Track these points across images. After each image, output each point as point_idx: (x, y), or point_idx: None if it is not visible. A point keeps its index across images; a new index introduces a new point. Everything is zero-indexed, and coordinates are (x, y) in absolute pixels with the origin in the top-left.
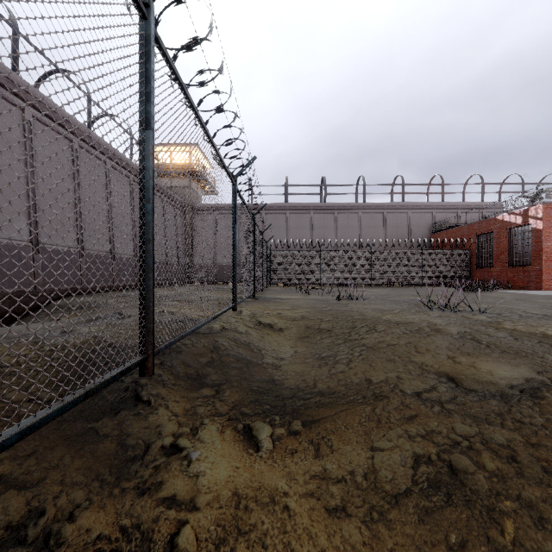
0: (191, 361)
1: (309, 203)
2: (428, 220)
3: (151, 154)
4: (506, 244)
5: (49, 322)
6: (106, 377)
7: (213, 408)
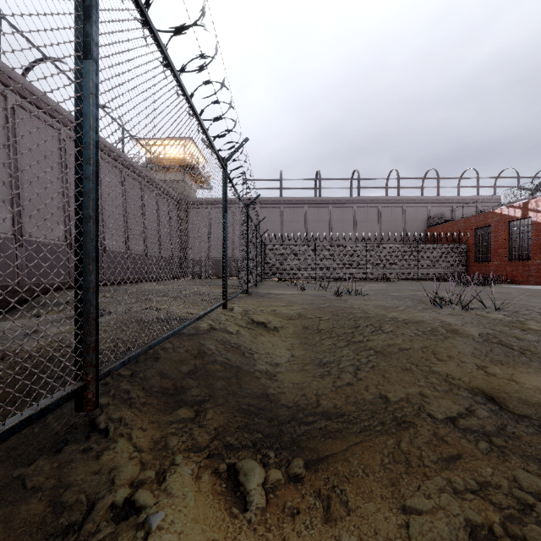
0: (169, 371)
1: (303, 198)
2: (423, 214)
3: (92, 95)
4: (505, 238)
5: (27, 319)
6: None
7: (189, 438)
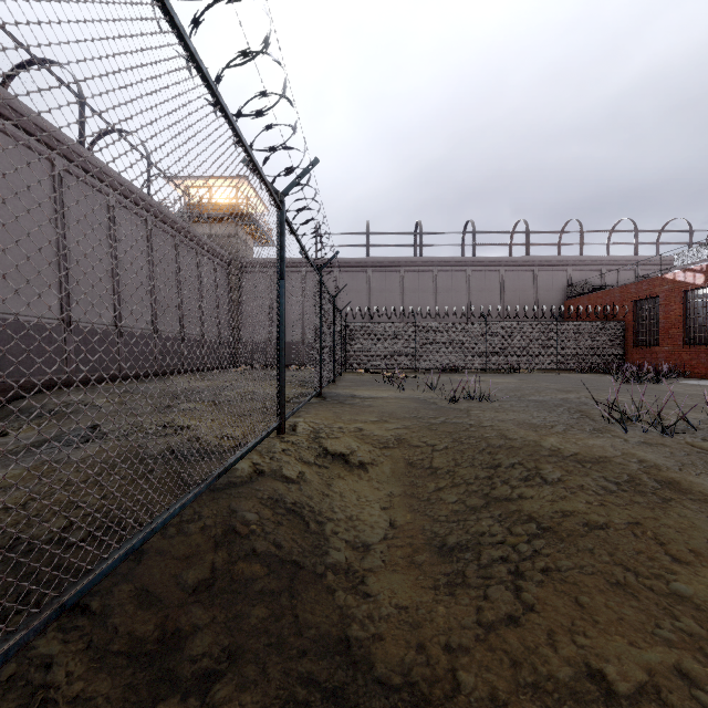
0: (157, 587)
1: (399, 258)
2: (561, 280)
3: None
4: (680, 314)
5: None
6: None
7: None
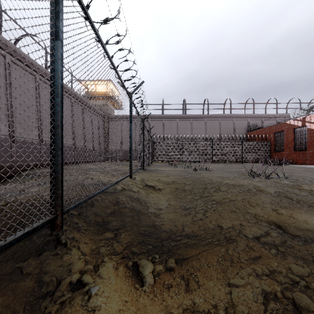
0: (99, 212)
1: (176, 114)
2: (245, 124)
3: (59, 59)
4: (292, 138)
5: (17, 184)
6: (9, 239)
7: (111, 248)
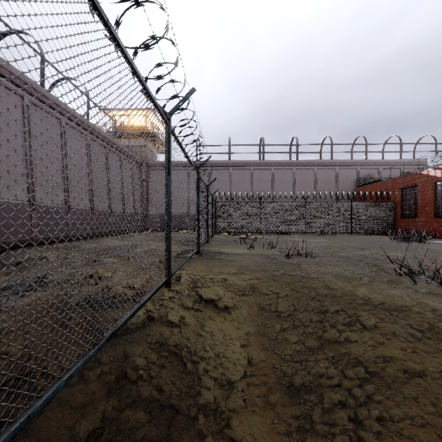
0: (51, 441)
1: (249, 161)
2: (353, 175)
3: None
4: (432, 197)
5: None
6: None
7: None
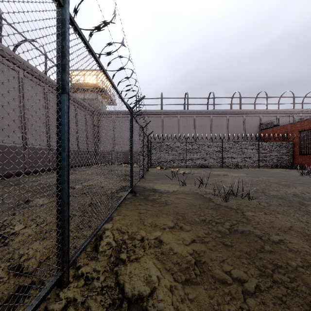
0: None
1: (177, 110)
2: (257, 121)
3: None
4: None
5: None
6: None
7: None
